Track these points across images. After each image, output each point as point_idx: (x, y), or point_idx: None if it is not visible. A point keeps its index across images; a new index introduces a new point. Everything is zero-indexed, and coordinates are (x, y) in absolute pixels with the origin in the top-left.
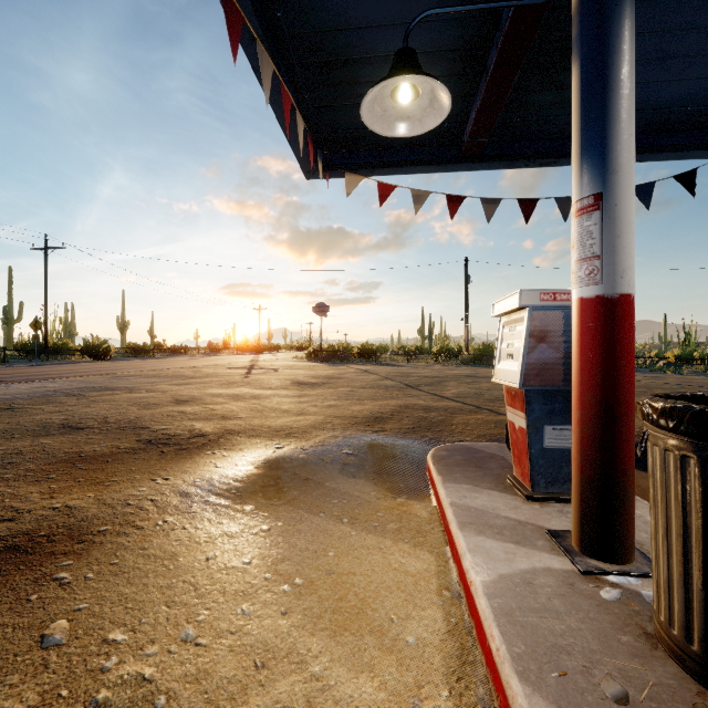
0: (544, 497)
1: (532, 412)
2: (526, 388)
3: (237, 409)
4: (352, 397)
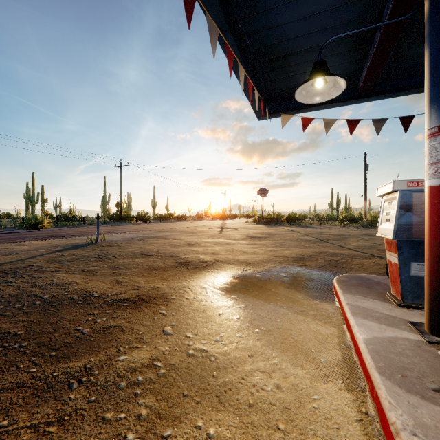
0: (411, 305)
1: (402, 253)
2: (397, 239)
3: (219, 250)
4: (284, 246)
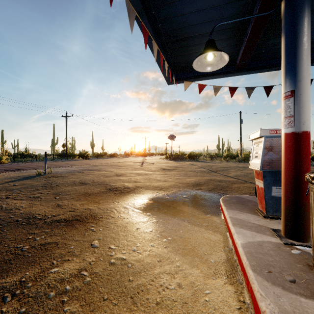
0: (272, 217)
1: (266, 180)
2: (263, 170)
3: (139, 179)
4: (186, 175)
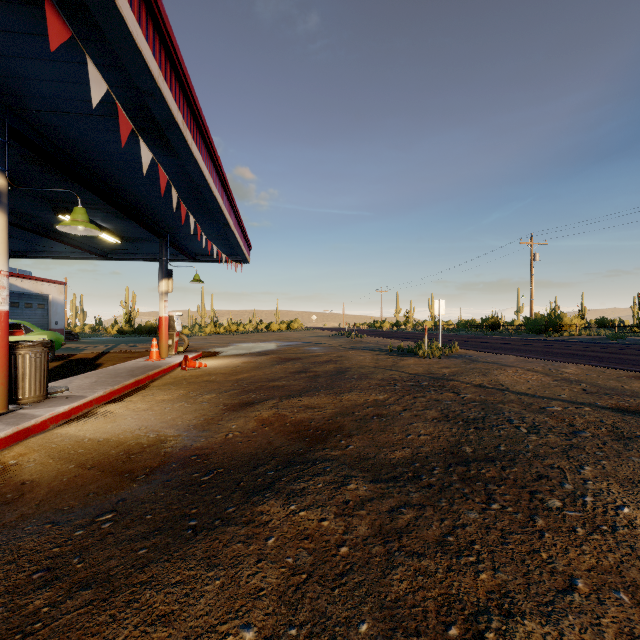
0: None
1: None
2: None
3: None
4: None
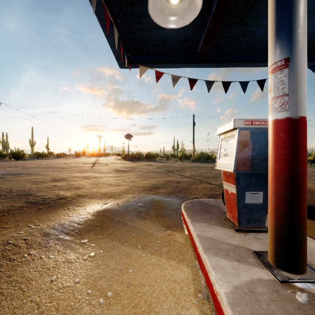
0: (245, 229)
1: (239, 184)
2: (237, 172)
3: (85, 184)
4: (142, 177)
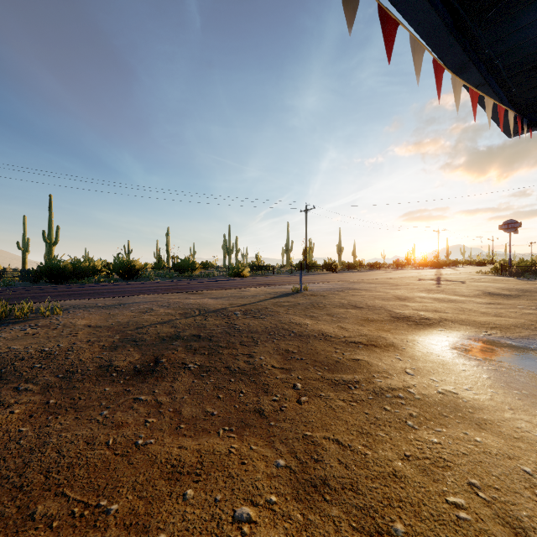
0: None
1: None
2: None
3: (442, 307)
4: None
